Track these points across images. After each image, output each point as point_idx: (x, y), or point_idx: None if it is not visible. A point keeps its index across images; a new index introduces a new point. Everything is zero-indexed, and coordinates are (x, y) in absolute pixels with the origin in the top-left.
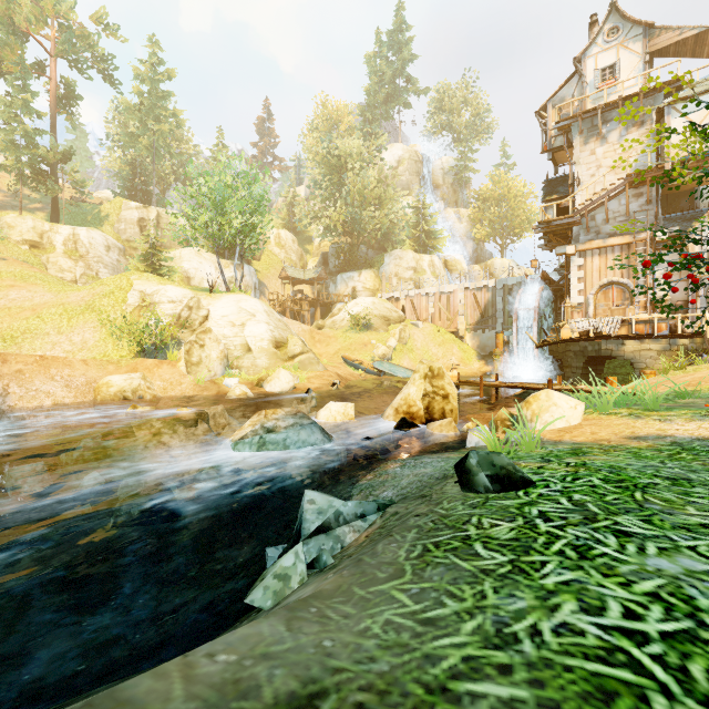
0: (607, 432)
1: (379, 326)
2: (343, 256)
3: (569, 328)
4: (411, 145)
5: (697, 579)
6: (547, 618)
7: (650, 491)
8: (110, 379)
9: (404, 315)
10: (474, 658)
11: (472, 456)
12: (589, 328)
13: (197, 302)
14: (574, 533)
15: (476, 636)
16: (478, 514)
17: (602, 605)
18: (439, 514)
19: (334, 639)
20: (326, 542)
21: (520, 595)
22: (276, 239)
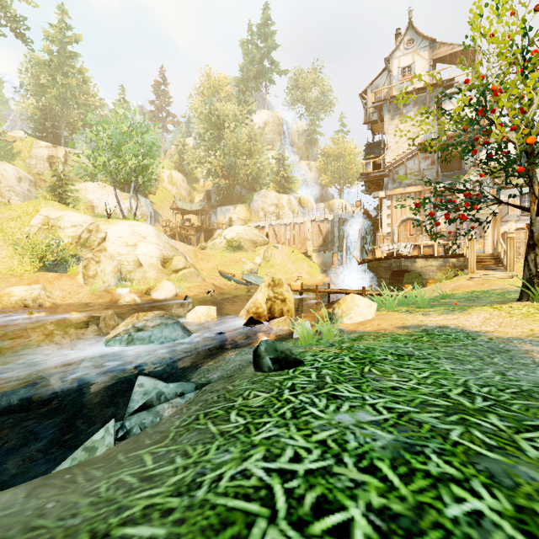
0: (387, 324)
1: (248, 247)
2: (222, 193)
3: (380, 250)
4: (275, 112)
5: (359, 428)
6: (236, 467)
7: (378, 365)
8: (11, 290)
9: (268, 239)
10: (154, 505)
11: (262, 344)
12: (393, 250)
13: (96, 227)
14: (301, 399)
15: (173, 486)
16: (252, 388)
17: (280, 453)
18: (227, 390)
19: (59, 501)
20: (146, 417)
21: (232, 450)
22: (169, 178)
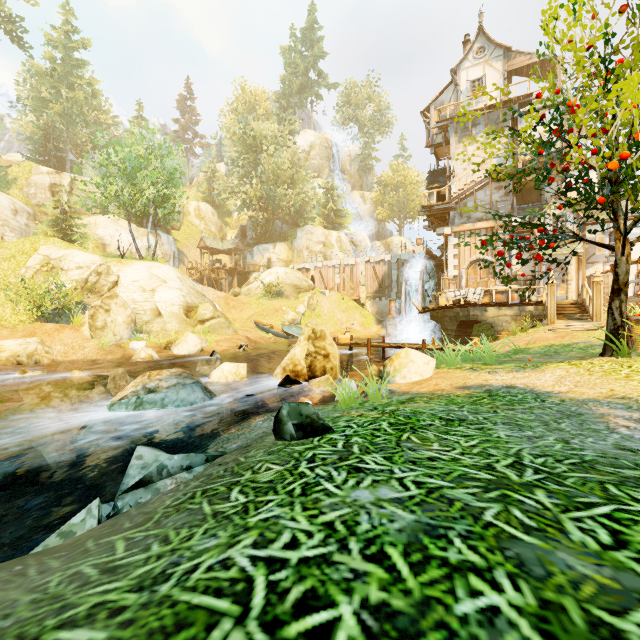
0: (447, 383)
1: (290, 293)
2: (260, 229)
3: (445, 297)
4: (322, 133)
5: (377, 507)
6: (218, 555)
7: (420, 431)
8: (1, 344)
9: (314, 284)
10: (105, 603)
11: (284, 408)
12: (460, 297)
13: (107, 268)
14: (318, 472)
15: (136, 580)
16: (266, 460)
17: (275, 537)
18: (237, 462)
19: None
20: (144, 495)
21: (220, 534)
22: (196, 211)
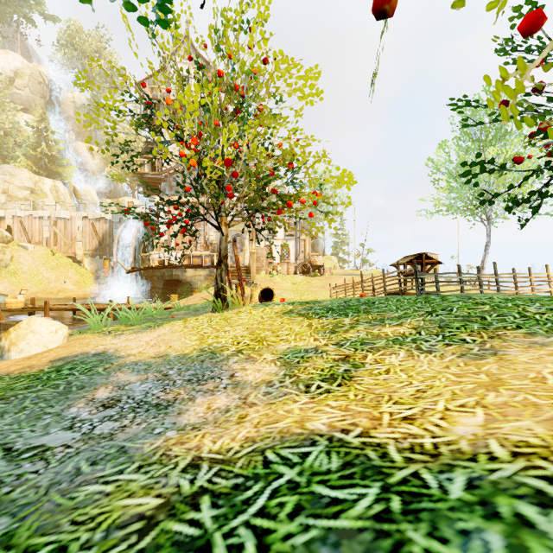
0: (56, 355)
1: None
2: None
3: (151, 258)
4: (35, 64)
5: None
6: None
7: None
8: None
9: (11, 235)
10: None
11: None
12: (165, 259)
13: None
14: None
15: None
16: None
17: None
18: None
19: None
20: None
21: None
22: None
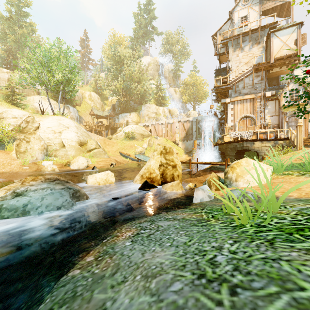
0: (309, 188)
1: (139, 138)
2: (122, 106)
3: (229, 136)
4: (154, 57)
5: None
6: None
7: None
8: None
9: (151, 133)
10: None
11: None
12: (238, 136)
13: (32, 119)
14: None
15: None
16: None
17: None
18: None
19: None
20: None
21: None
22: (89, 96)
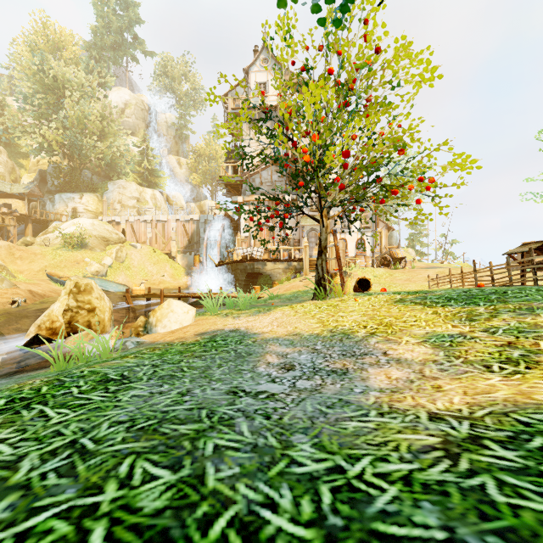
0: (194, 330)
1: (96, 245)
2: (64, 177)
3: (236, 253)
4: (138, 94)
5: None
6: None
7: (29, 408)
8: None
9: (125, 237)
10: None
11: None
12: (247, 253)
13: None
14: None
15: None
16: None
17: None
18: None
19: None
20: None
21: None
22: None
